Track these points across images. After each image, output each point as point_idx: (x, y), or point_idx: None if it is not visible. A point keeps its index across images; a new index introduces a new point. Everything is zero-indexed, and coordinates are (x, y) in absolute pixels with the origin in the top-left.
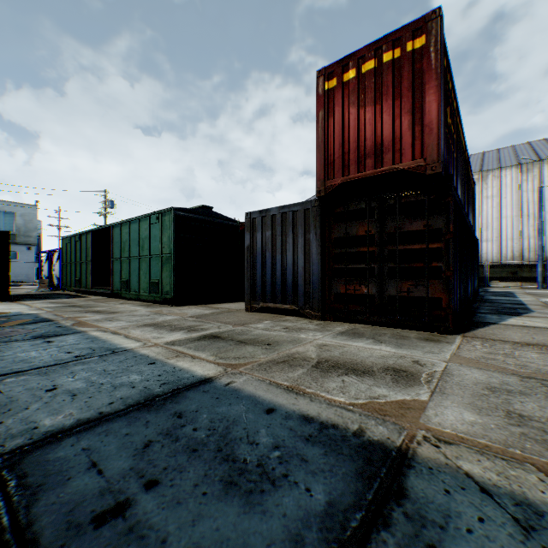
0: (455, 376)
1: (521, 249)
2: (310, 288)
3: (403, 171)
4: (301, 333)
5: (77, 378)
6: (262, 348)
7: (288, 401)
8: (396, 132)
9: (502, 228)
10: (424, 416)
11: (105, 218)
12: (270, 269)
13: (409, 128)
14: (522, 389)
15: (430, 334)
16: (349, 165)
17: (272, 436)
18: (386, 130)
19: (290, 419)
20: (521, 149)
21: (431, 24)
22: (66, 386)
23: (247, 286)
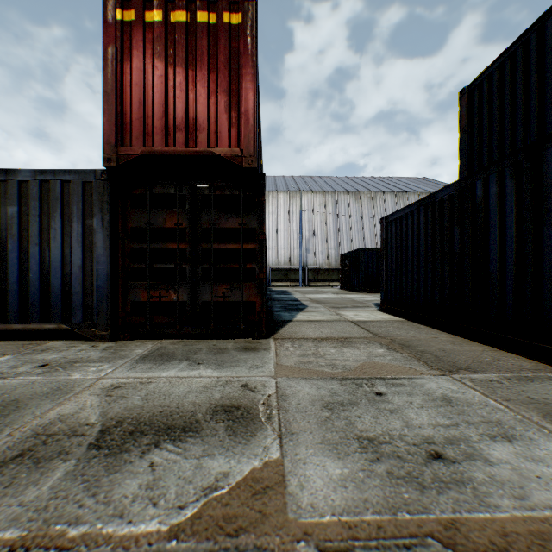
0: (291, 397)
1: (290, 257)
2: (93, 297)
3: (219, 159)
4: (75, 370)
5: None
6: None
7: None
8: (212, 110)
9: (279, 239)
10: (290, 499)
11: None
12: (16, 268)
13: (226, 111)
14: (349, 396)
15: (246, 341)
16: (154, 134)
17: None
18: (201, 104)
19: None
20: (289, 180)
21: (249, 5)
22: None
23: None
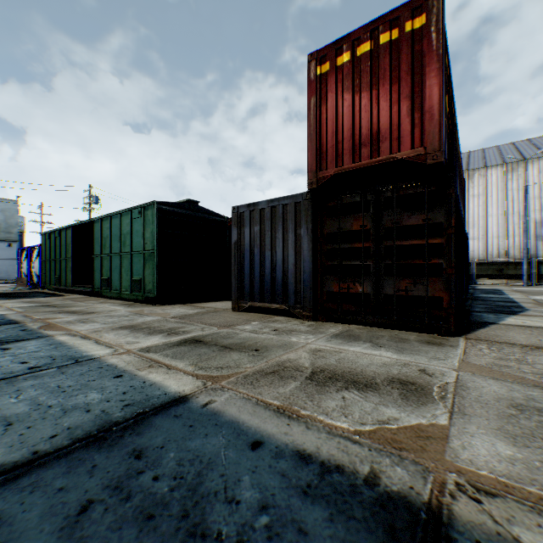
0: (472, 389)
1: (506, 247)
2: (301, 287)
3: (401, 161)
4: (292, 336)
5: (22, 398)
6: (249, 355)
7: (278, 428)
8: (394, 119)
9: (488, 226)
10: (449, 449)
11: (89, 214)
12: (258, 266)
13: (408, 115)
14: None
15: (430, 336)
16: (343, 155)
17: (258, 487)
18: (383, 117)
19: (282, 457)
20: (506, 149)
21: (432, 2)
22: (3, 411)
23: (235, 284)
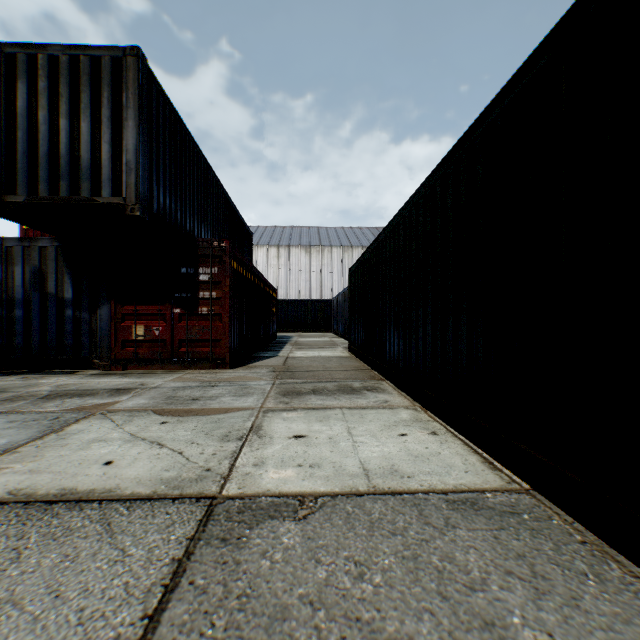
0: None
1: None
2: None
3: None
4: None
5: None
6: None
7: None
8: None
9: None
10: None
11: None
12: None
13: None
14: None
15: None
16: None
17: None
18: None
19: None
20: (259, 232)
21: None
22: None
23: None
